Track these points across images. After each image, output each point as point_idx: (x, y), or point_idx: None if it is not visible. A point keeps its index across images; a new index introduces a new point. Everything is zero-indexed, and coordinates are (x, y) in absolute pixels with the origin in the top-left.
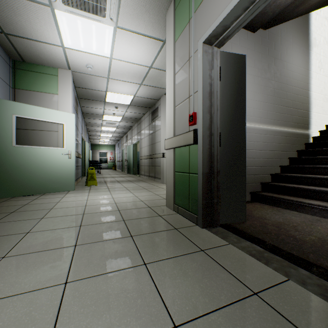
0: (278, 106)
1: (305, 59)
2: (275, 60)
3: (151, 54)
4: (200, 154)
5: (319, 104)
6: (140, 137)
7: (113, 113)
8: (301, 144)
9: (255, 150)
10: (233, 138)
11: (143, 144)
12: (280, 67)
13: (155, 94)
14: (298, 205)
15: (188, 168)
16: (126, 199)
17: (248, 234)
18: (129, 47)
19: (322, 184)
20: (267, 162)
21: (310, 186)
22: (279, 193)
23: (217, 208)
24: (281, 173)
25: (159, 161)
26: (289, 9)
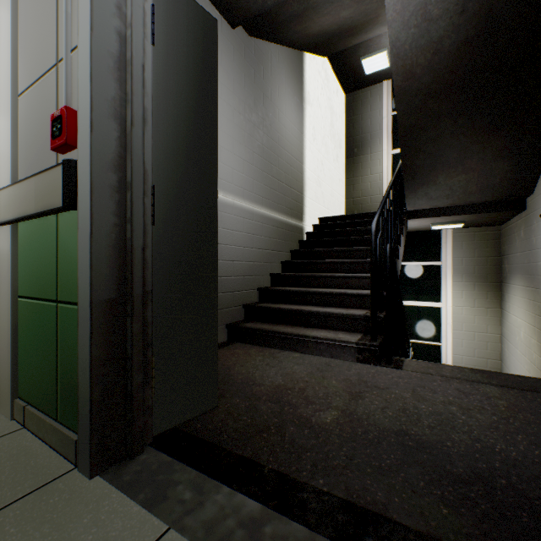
0: (268, 176)
1: (300, 116)
2: (265, 98)
3: None
4: (84, 242)
5: (313, 187)
6: None
7: None
8: (295, 242)
9: (236, 246)
10: (191, 209)
11: None
12: (271, 113)
13: None
14: (300, 341)
15: (55, 285)
16: None
17: (224, 451)
18: None
19: (325, 301)
20: (253, 268)
21: (311, 306)
22: (271, 322)
23: (143, 398)
24: (273, 287)
25: None
26: (285, 15)
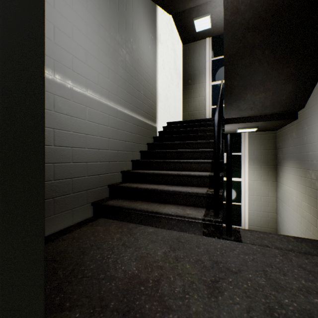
0: (130, 86)
1: (154, 49)
2: (127, 26)
3: None
4: None
5: (163, 101)
6: None
7: None
8: (151, 137)
9: (102, 137)
10: None
11: None
12: (132, 38)
13: None
14: (154, 216)
15: None
16: None
17: None
18: None
19: (173, 181)
20: (117, 156)
21: (163, 185)
22: (131, 199)
23: None
24: (133, 170)
25: None
26: None
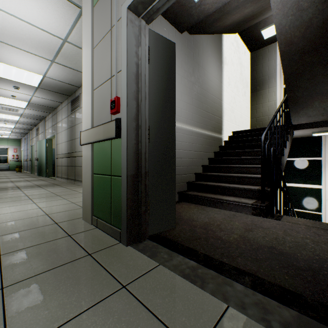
0: (201, 110)
1: (220, 73)
2: (199, 67)
3: (64, 21)
4: (124, 151)
5: (228, 113)
6: (56, 130)
7: (11, 95)
8: (217, 147)
9: (183, 150)
10: (164, 134)
11: (60, 139)
12: (202, 74)
13: (75, 79)
14: (218, 202)
15: (110, 169)
16: (21, 214)
17: (180, 244)
18: (28, 0)
19: (234, 181)
20: (192, 162)
21: (226, 183)
22: (202, 192)
23: (145, 217)
24: (203, 173)
25: (80, 161)
26: (210, 21)
